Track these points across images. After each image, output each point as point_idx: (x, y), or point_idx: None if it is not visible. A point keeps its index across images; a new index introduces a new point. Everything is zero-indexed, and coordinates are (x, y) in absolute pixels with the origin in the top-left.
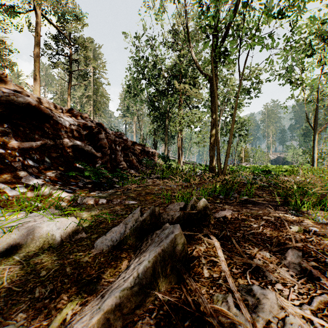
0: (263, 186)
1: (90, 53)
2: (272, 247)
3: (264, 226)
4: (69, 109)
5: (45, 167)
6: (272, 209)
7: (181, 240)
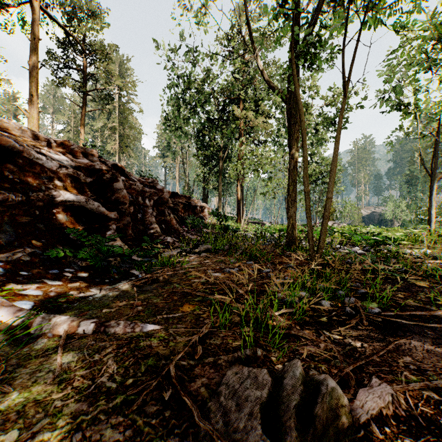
0: None
1: (115, 67)
2: None
3: None
4: (62, 141)
5: (0, 243)
6: None
7: None
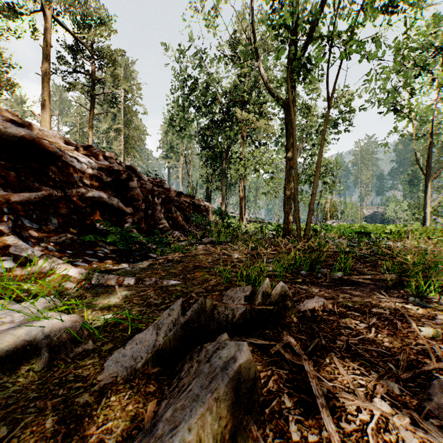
0: (362, 255)
1: (120, 70)
2: (400, 371)
3: (377, 326)
4: (86, 146)
5: (49, 229)
6: (381, 293)
7: (250, 373)
